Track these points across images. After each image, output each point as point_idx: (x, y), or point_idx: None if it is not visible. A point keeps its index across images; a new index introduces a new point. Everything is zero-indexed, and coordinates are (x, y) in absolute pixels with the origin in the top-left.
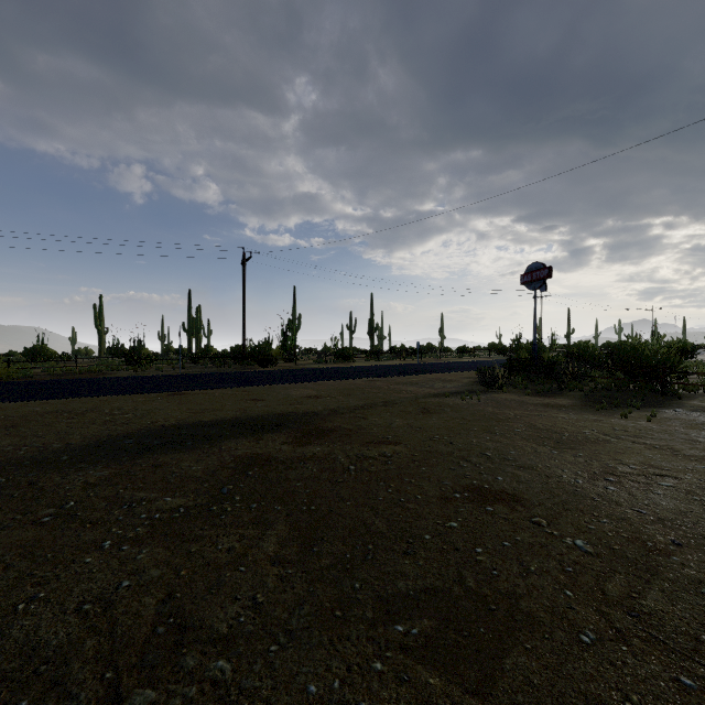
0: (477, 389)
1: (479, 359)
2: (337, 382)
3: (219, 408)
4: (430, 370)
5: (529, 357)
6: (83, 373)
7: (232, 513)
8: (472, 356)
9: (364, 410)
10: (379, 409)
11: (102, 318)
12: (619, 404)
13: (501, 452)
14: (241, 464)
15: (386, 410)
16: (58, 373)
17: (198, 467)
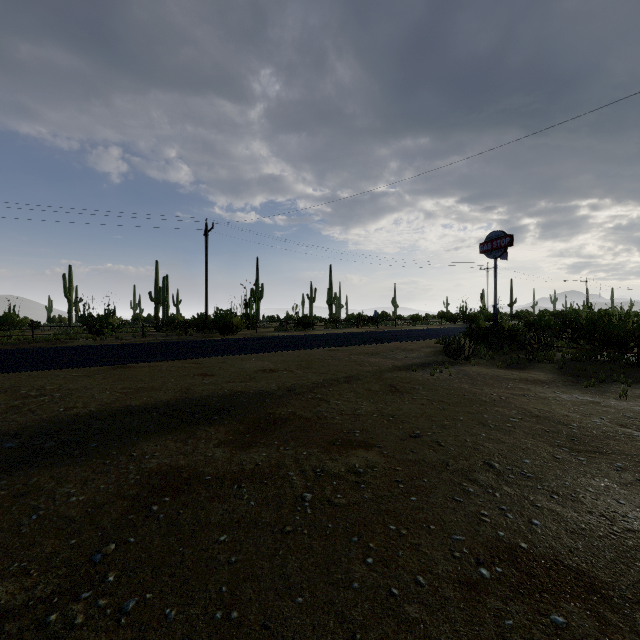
0: (442, 360)
1: (432, 327)
2: (296, 352)
3: (159, 386)
4: (388, 339)
5: (489, 326)
6: (39, 342)
7: (78, 637)
8: (424, 324)
9: (324, 388)
10: (341, 387)
11: (72, 288)
12: (605, 380)
13: (511, 460)
14: (147, 488)
15: (349, 388)
16: (12, 343)
17: (80, 497)
